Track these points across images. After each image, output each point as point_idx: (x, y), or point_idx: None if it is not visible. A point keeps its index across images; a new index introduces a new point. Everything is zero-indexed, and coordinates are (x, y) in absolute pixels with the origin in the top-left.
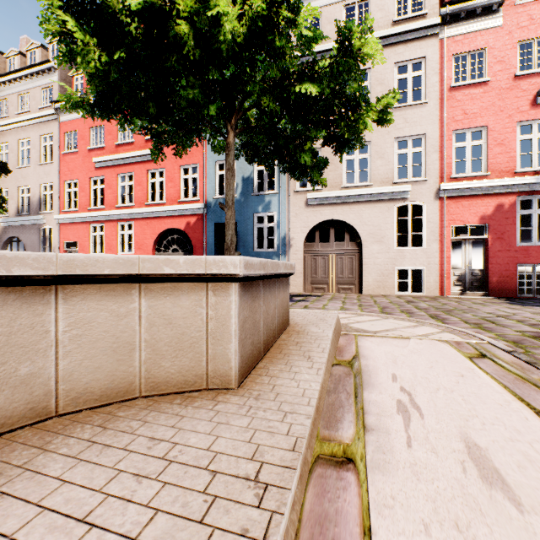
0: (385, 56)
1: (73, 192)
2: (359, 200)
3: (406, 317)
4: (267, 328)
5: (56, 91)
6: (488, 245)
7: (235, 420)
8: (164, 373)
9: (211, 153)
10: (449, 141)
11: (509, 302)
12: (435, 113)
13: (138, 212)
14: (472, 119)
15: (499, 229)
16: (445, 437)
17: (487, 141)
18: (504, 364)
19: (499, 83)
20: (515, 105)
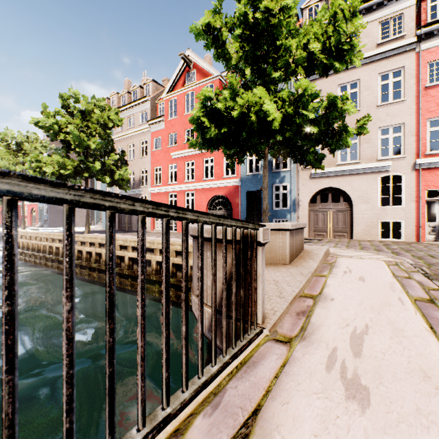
0: (370, 69)
1: (158, 174)
2: (350, 173)
3: (371, 251)
4: (296, 248)
5: (149, 114)
6: None
7: (292, 268)
8: (267, 258)
9: None
10: (424, 127)
11: None
12: (412, 107)
13: (198, 185)
14: None
15: None
16: (355, 276)
17: None
18: (402, 267)
19: None
20: None
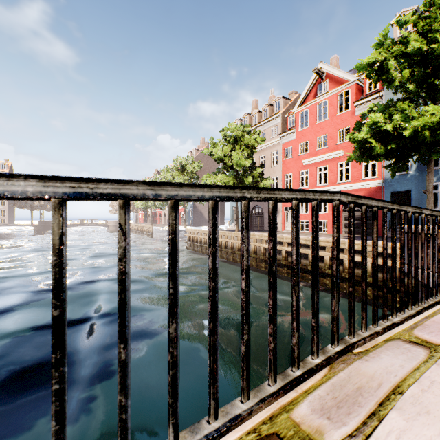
0: None
1: (289, 180)
2: None
3: None
4: None
5: (279, 127)
6: None
7: None
8: None
9: None
10: None
11: None
12: None
13: (331, 188)
14: None
15: None
16: None
17: None
18: None
19: None
20: None
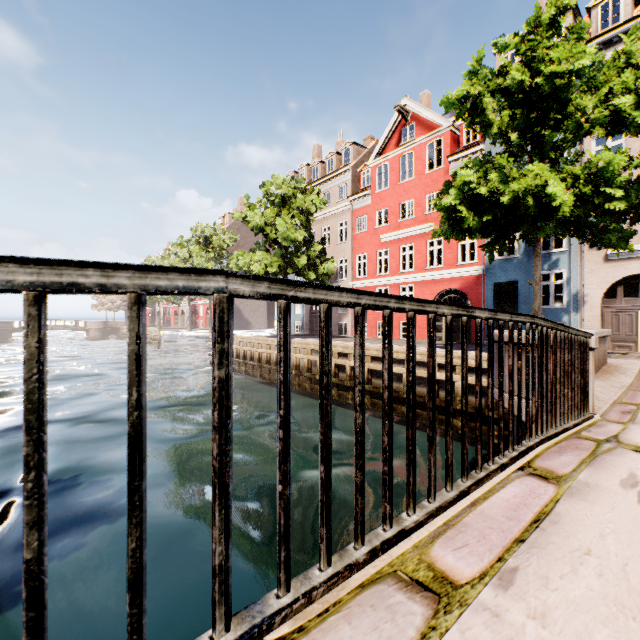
0: None
1: (362, 263)
2: None
3: None
4: (598, 360)
5: (350, 187)
6: None
7: (597, 381)
8: None
9: None
10: None
11: None
12: None
13: (419, 276)
14: None
15: None
16: None
17: None
18: None
19: None
20: None
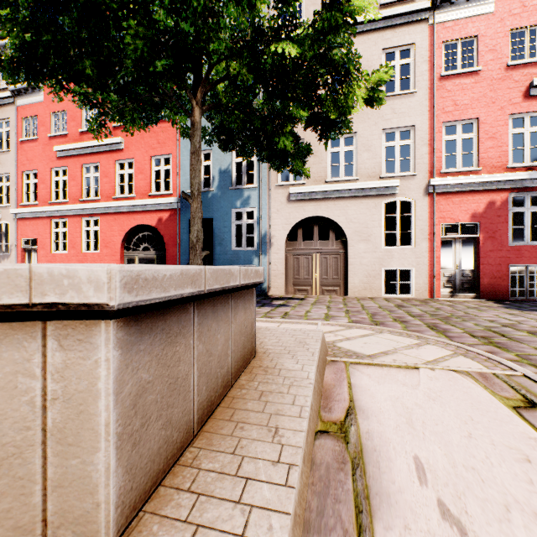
0: (372, 41)
1: (33, 184)
2: (345, 195)
3: (404, 331)
4: (208, 379)
5: None
6: (479, 244)
7: None
8: None
9: (185, 143)
10: (439, 133)
11: (504, 306)
12: (425, 103)
13: (105, 206)
14: (463, 110)
15: (491, 228)
16: None
17: (478, 134)
18: None
19: (490, 73)
20: (508, 97)
